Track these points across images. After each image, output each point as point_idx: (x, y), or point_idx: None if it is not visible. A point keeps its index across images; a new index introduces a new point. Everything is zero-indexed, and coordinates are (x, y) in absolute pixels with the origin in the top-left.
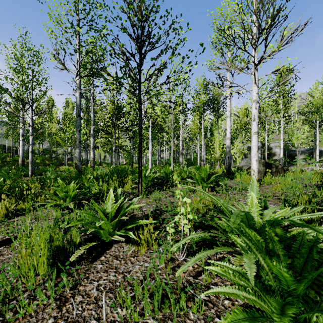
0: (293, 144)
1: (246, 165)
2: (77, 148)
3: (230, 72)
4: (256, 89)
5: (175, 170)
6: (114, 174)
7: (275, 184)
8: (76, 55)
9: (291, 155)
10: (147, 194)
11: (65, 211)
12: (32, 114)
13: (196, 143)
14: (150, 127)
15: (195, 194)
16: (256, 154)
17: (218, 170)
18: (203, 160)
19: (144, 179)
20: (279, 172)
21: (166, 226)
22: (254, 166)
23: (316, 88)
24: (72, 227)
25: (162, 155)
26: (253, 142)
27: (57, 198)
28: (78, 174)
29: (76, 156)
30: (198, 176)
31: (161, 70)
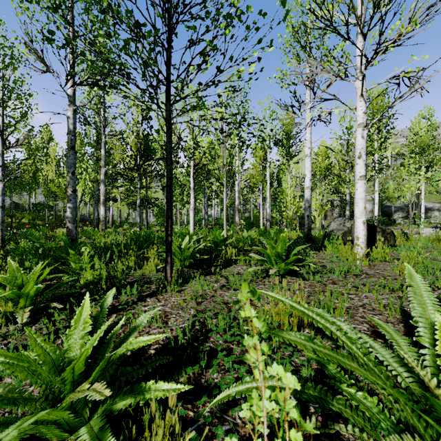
0: (404, 197)
1: (338, 228)
2: (69, 201)
3: (312, 90)
4: (362, 105)
5: (230, 236)
6: (131, 244)
7: (393, 262)
8: (68, 48)
9: (385, 212)
10: (181, 282)
11: (11, 329)
12: (3, 147)
13: (257, 196)
14: (192, 170)
15: (266, 283)
16: (363, 212)
17: (291, 235)
18: (269, 220)
19: (178, 254)
20: (388, 239)
21: (215, 376)
22: (360, 232)
23: (419, 121)
24: (7, 376)
25: (210, 212)
26: (358, 192)
27: (3, 298)
28: (70, 244)
29: (68, 215)
30: (271, 251)
31: (206, 53)
